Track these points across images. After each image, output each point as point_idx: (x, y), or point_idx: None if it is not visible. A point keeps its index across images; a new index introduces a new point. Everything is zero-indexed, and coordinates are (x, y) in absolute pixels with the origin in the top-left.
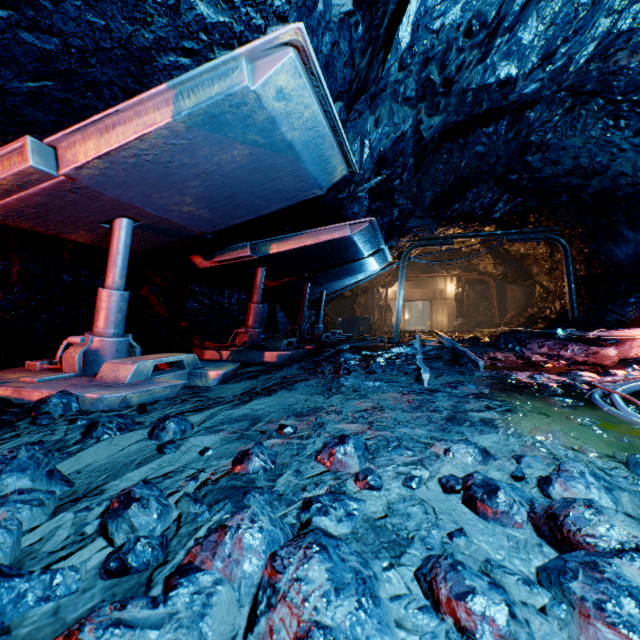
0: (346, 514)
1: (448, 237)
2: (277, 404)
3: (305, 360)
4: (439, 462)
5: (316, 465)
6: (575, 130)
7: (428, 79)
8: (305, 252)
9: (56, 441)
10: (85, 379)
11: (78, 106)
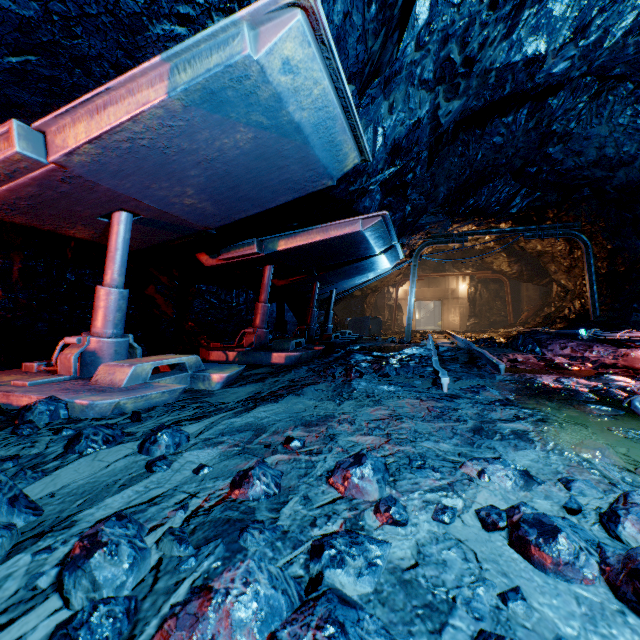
0: (367, 564)
1: (462, 234)
2: (284, 411)
3: (314, 361)
4: (473, 487)
5: (328, 490)
6: (601, 118)
7: (447, 58)
8: (314, 249)
9: (34, 455)
10: (80, 382)
11: (66, 85)
